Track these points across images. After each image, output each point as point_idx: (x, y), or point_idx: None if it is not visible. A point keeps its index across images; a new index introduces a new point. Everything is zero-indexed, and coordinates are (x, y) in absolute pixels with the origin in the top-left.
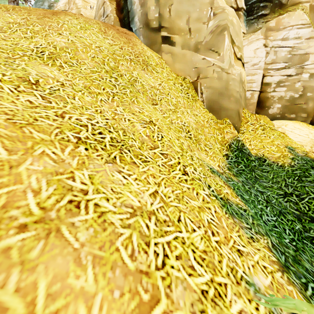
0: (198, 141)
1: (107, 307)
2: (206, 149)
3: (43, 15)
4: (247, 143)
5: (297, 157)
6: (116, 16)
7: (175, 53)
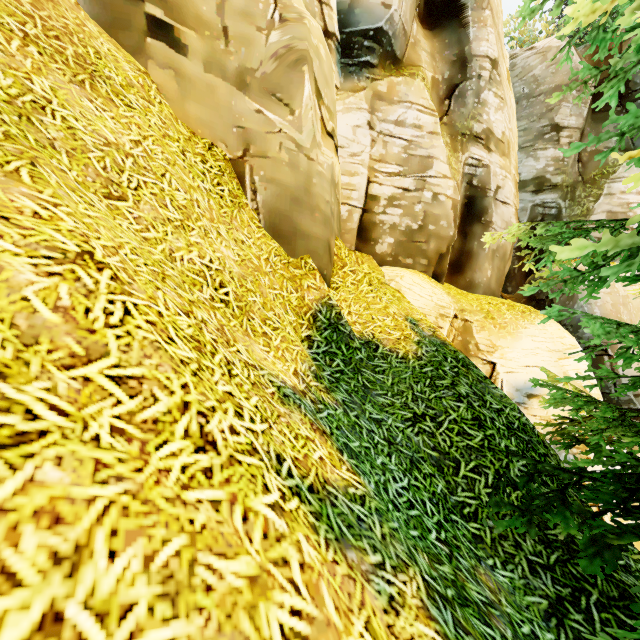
0: (247, 309)
1: None
2: (266, 332)
3: None
4: (344, 309)
5: (424, 339)
6: None
7: (187, 74)
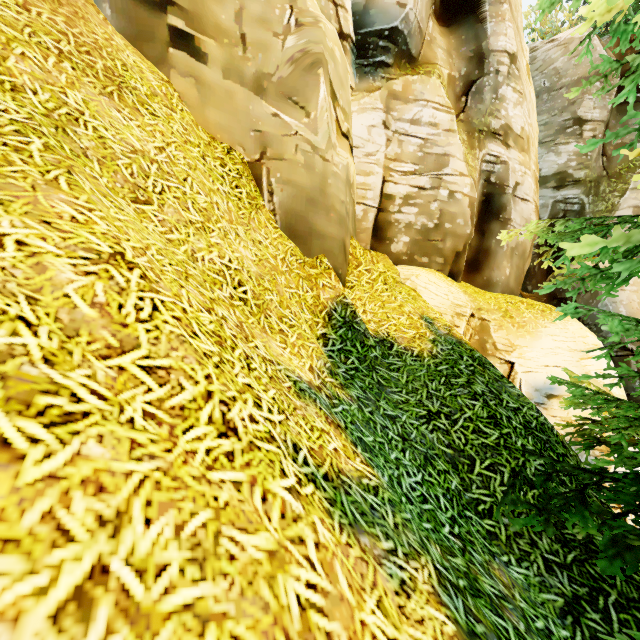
0: (264, 307)
1: None
2: (282, 329)
3: None
4: (359, 307)
5: (439, 337)
6: None
7: (207, 81)
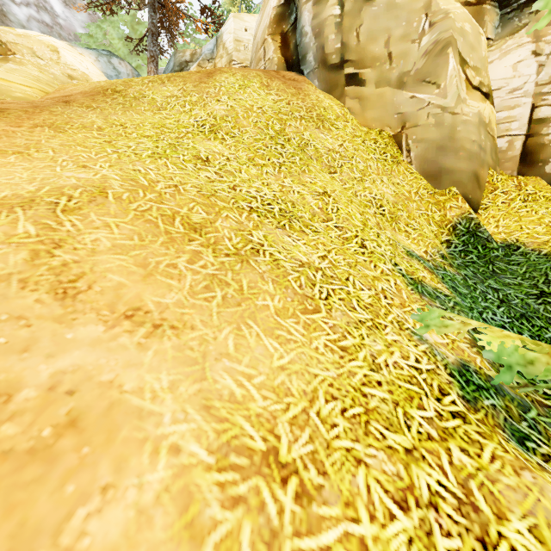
0: (395, 219)
1: (283, 302)
2: (407, 230)
3: (199, 81)
4: (491, 224)
5: None
6: (281, 56)
7: (366, 95)
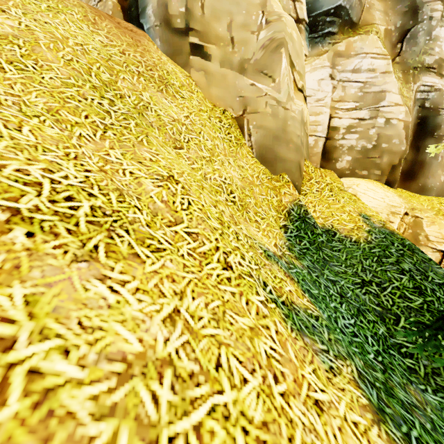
0: (245, 206)
1: None
2: (257, 220)
3: None
4: (310, 208)
5: (374, 229)
6: (117, 2)
7: (211, 71)
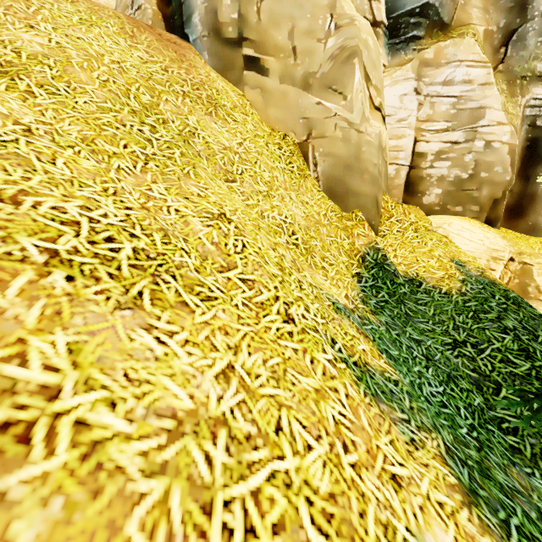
0: (310, 250)
1: None
2: (324, 266)
3: None
4: (390, 252)
5: (470, 278)
6: (157, 10)
7: (268, 88)
